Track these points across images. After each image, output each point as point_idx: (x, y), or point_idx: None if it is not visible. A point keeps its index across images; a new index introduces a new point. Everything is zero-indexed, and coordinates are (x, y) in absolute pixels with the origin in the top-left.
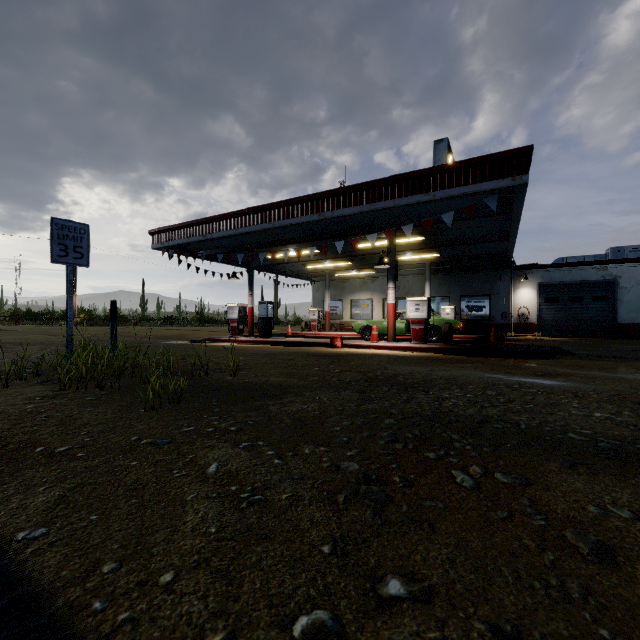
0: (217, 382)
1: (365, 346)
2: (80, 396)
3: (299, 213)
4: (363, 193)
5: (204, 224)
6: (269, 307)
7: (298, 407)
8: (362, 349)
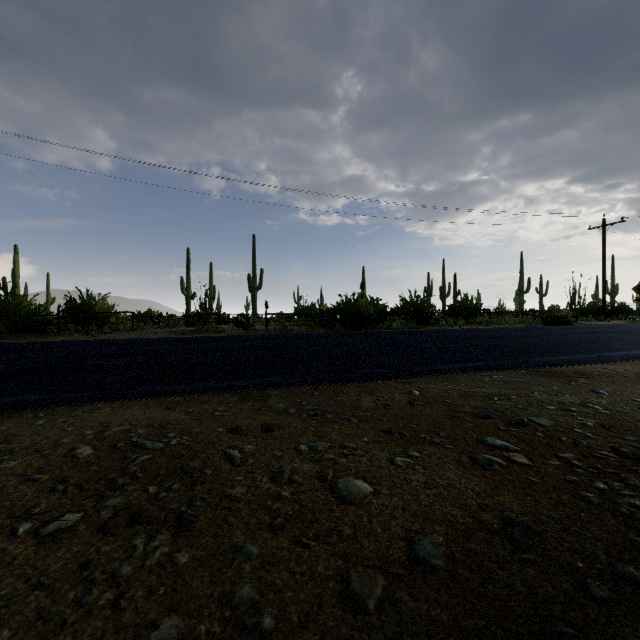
0: None
1: None
2: None
3: None
4: None
5: None
6: None
7: None
8: None
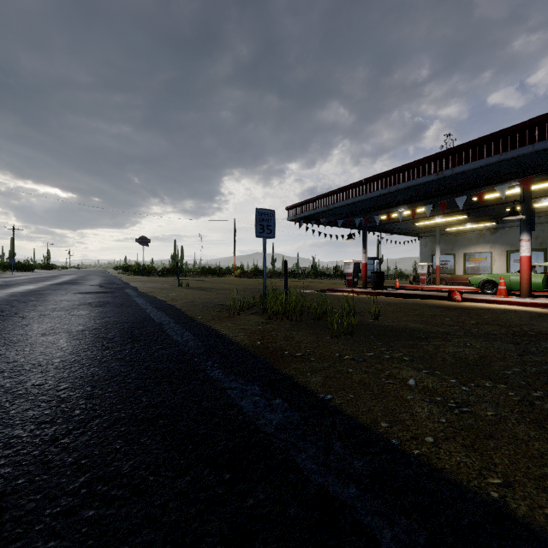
0: (363, 323)
1: (490, 301)
2: (281, 324)
3: (415, 176)
4: (490, 144)
5: (327, 197)
6: (375, 262)
7: (453, 349)
8: (486, 304)
